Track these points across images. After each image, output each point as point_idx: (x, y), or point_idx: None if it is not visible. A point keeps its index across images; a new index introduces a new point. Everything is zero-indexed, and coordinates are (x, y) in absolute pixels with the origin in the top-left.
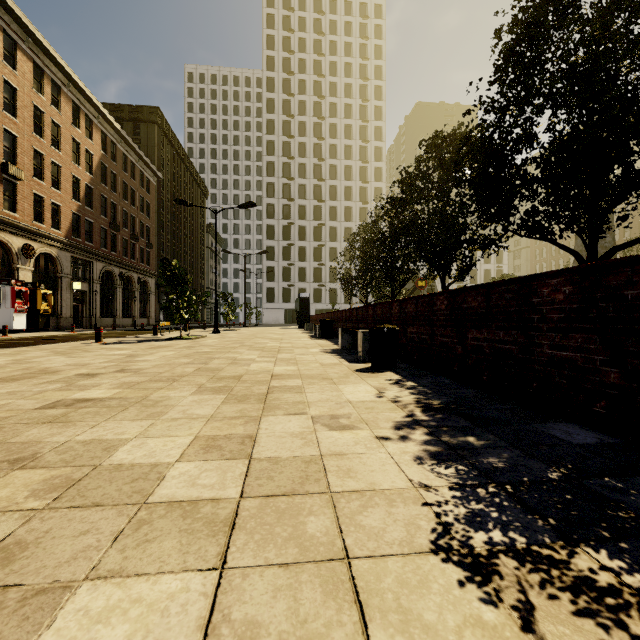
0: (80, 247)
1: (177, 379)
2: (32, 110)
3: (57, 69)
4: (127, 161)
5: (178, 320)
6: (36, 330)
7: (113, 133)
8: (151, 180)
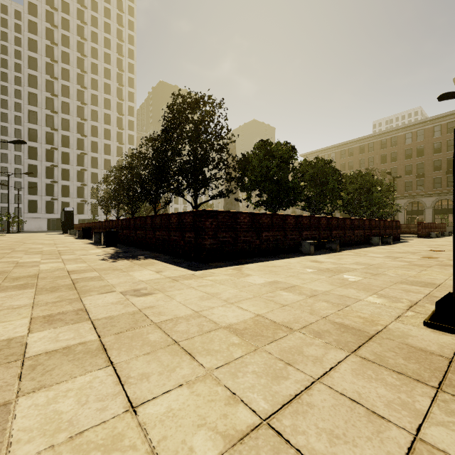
0: None
1: (8, 253)
2: None
3: None
4: None
5: None
6: None
7: None
8: None
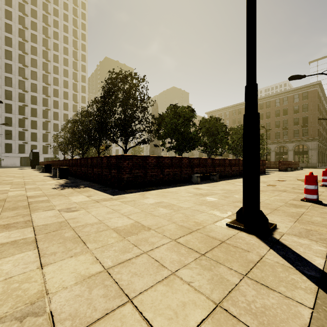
0: None
1: None
2: None
3: None
4: None
5: None
6: None
7: None
8: None
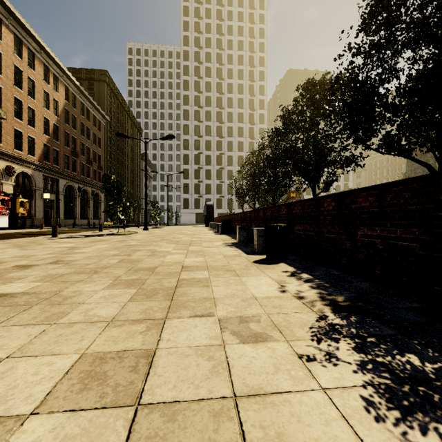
0: (49, 168)
1: (98, 271)
2: (13, 69)
3: (32, 40)
4: (84, 108)
5: (116, 220)
6: (15, 228)
7: (73, 87)
8: (101, 122)
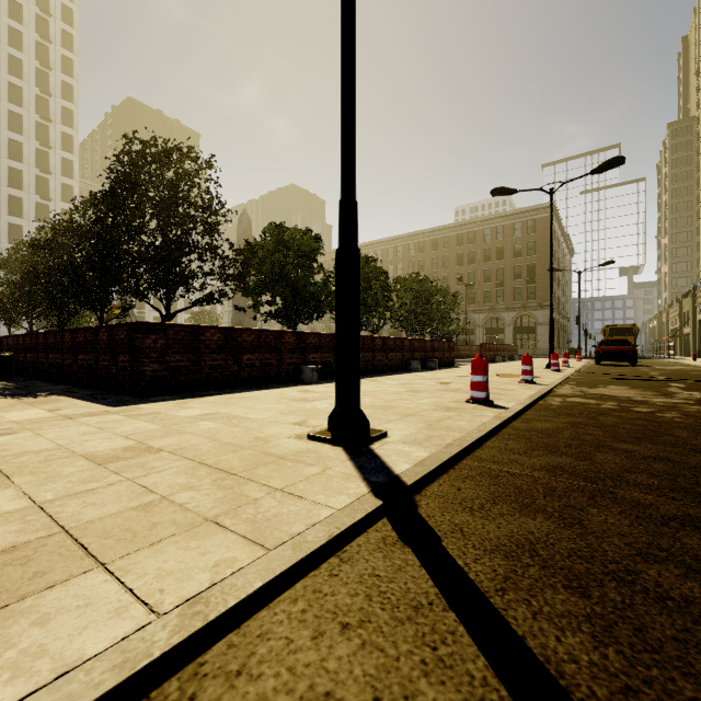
0: None
1: None
2: None
3: None
4: None
5: None
6: None
7: None
8: None
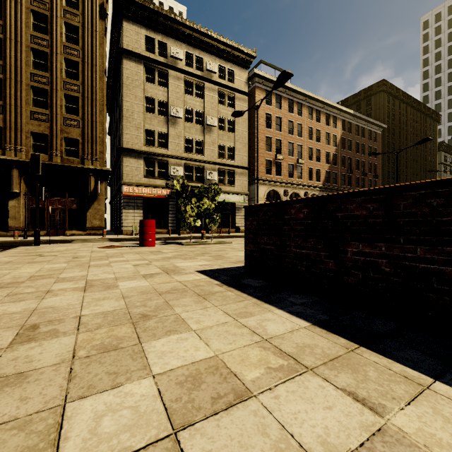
0: (329, 188)
1: None
2: (307, 130)
3: (318, 103)
4: (358, 128)
5: None
6: None
7: (349, 117)
8: (377, 132)
